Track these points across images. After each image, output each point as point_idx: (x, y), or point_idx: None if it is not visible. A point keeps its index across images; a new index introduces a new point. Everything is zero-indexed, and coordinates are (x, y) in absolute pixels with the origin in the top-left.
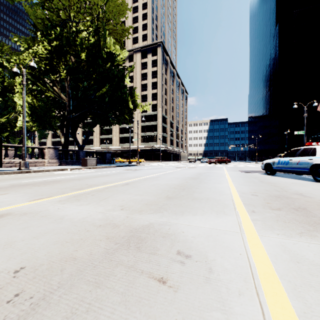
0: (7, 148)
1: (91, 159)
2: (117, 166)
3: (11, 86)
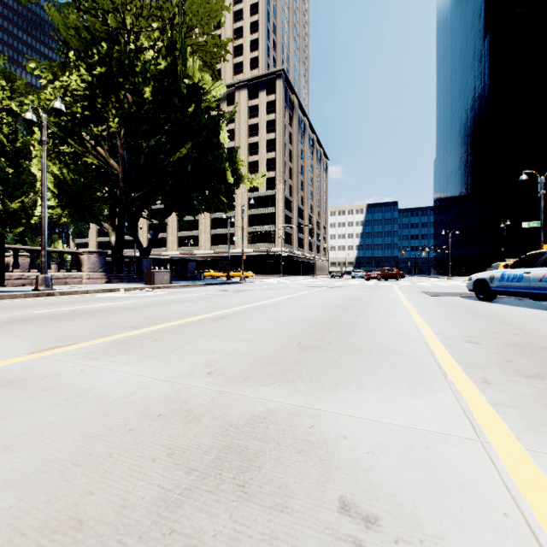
0: (17, 252)
1: (162, 272)
2: (206, 285)
3: (27, 148)
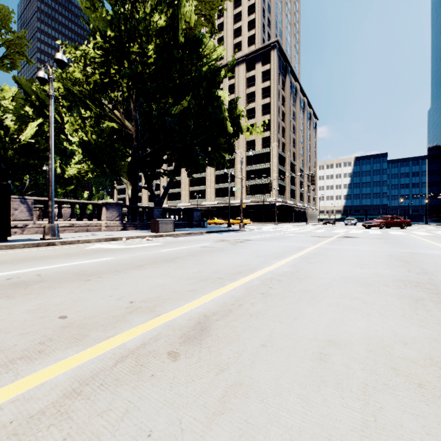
0: (46, 204)
1: (166, 220)
2: (207, 232)
3: None
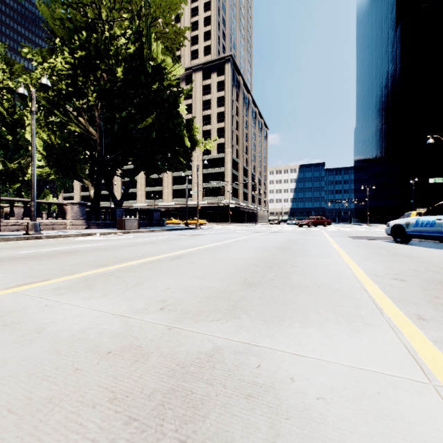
0: (12, 203)
1: (131, 219)
2: (168, 230)
3: (24, 119)
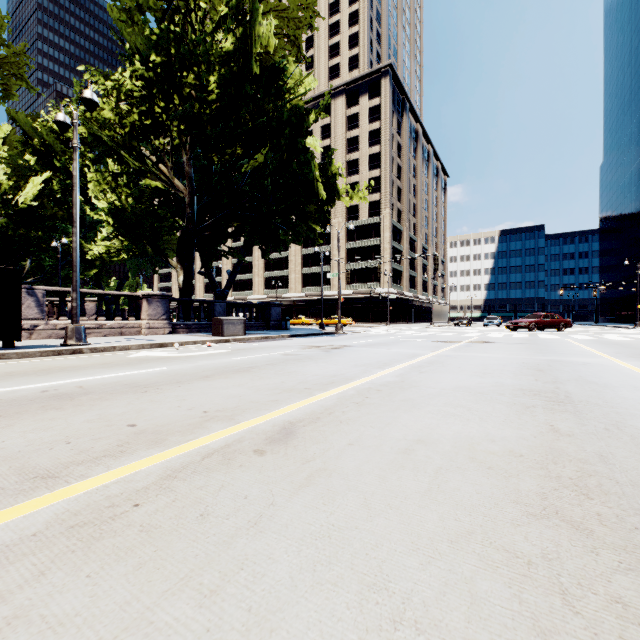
0: (63, 296)
1: (233, 319)
2: (291, 336)
3: None
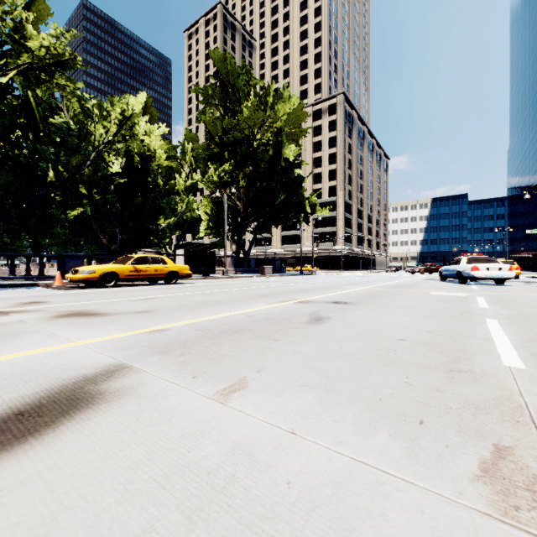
0: None
1: (268, 267)
2: (292, 275)
3: (171, 187)
